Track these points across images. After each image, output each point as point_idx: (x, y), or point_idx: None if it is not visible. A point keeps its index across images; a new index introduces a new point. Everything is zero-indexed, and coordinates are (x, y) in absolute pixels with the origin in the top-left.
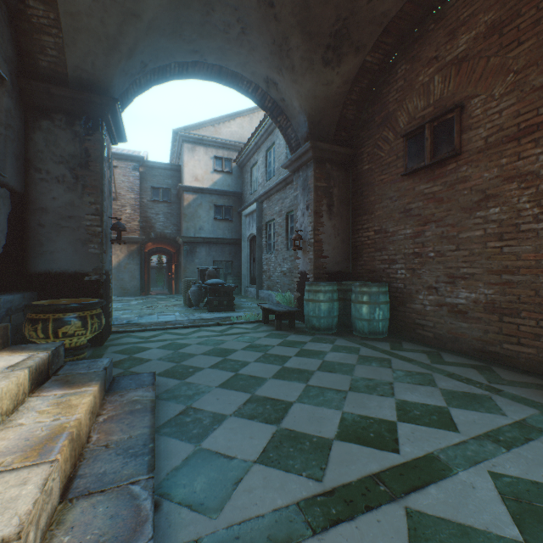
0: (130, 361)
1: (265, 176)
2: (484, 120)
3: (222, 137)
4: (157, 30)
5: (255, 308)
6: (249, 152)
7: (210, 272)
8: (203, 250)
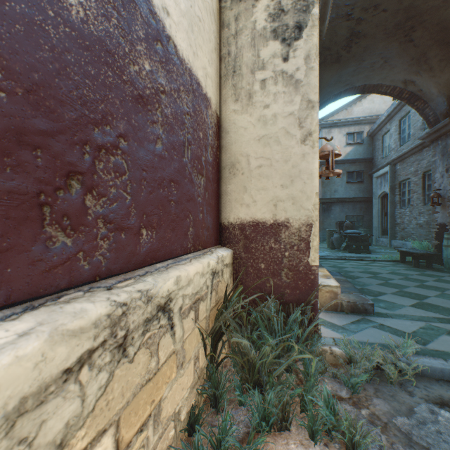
0: None
1: (398, 141)
2: None
3: (353, 116)
4: (326, 86)
5: (389, 253)
6: (380, 123)
7: (347, 225)
8: (336, 208)
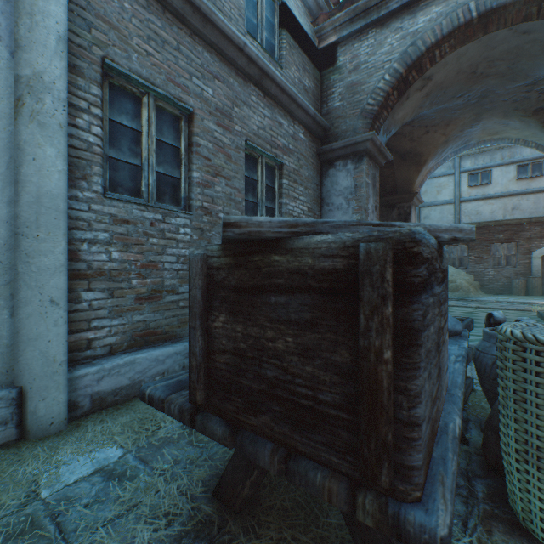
0: None
1: None
2: None
3: None
4: None
5: None
6: None
7: None
8: None
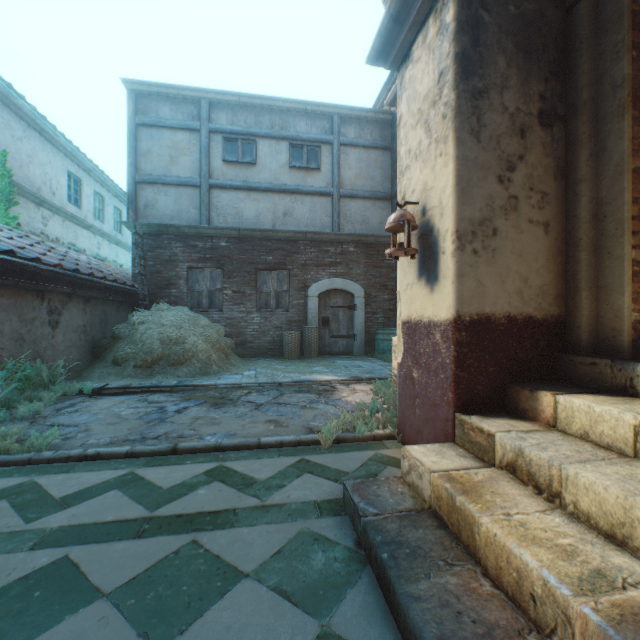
0: None
1: None
2: None
3: None
4: None
5: None
6: None
7: None
8: None
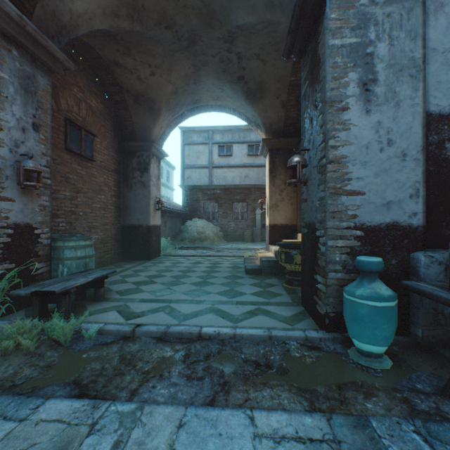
0: (263, 285)
1: None
2: (101, 152)
3: None
4: None
5: None
6: None
7: None
8: None
